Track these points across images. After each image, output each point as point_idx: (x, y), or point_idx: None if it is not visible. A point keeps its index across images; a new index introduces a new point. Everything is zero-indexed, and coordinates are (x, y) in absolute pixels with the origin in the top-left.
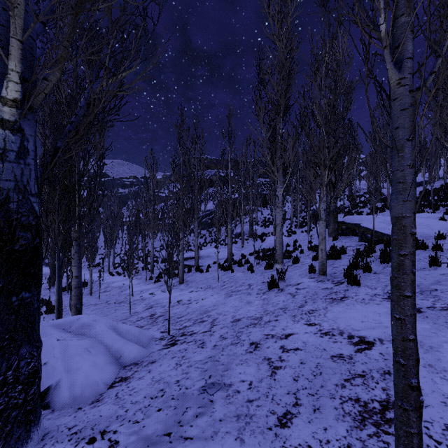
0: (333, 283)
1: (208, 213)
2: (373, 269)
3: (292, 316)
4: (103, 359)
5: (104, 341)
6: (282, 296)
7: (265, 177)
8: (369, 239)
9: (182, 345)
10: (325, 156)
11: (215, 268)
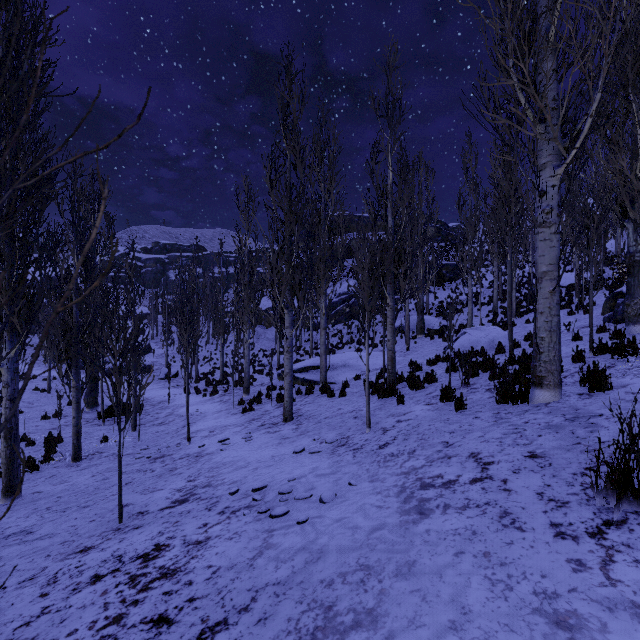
0: None
1: (346, 298)
2: None
3: None
4: None
5: None
6: None
7: (438, 240)
8: None
9: None
10: None
11: (358, 388)
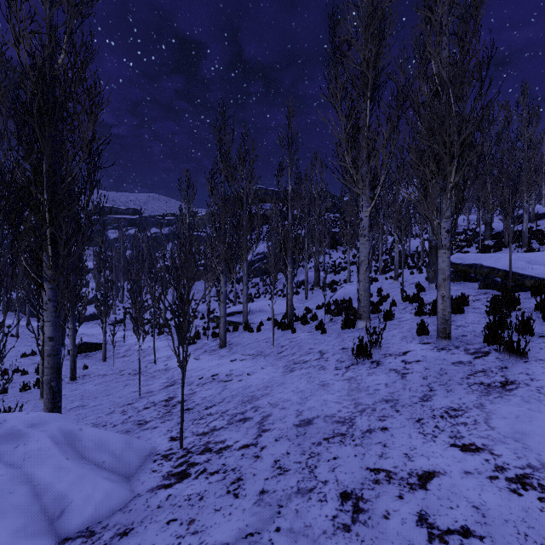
0: (469, 353)
1: (262, 257)
2: (534, 330)
3: (416, 420)
4: (12, 528)
5: (34, 476)
6: (381, 375)
7: (334, 212)
8: (500, 284)
9: (197, 481)
10: (453, 138)
11: (269, 326)
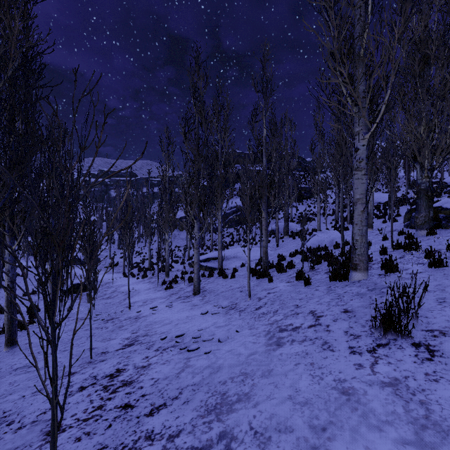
0: None
1: (236, 210)
2: None
3: None
4: None
5: None
6: None
7: (299, 170)
8: None
9: None
10: None
11: (243, 272)
